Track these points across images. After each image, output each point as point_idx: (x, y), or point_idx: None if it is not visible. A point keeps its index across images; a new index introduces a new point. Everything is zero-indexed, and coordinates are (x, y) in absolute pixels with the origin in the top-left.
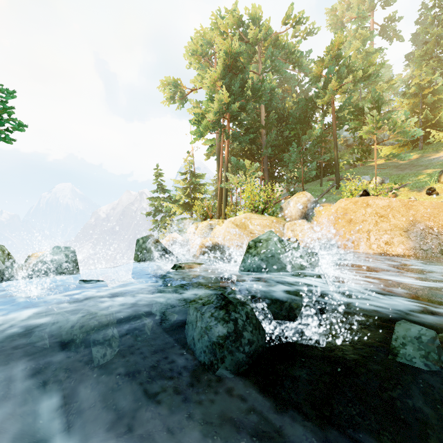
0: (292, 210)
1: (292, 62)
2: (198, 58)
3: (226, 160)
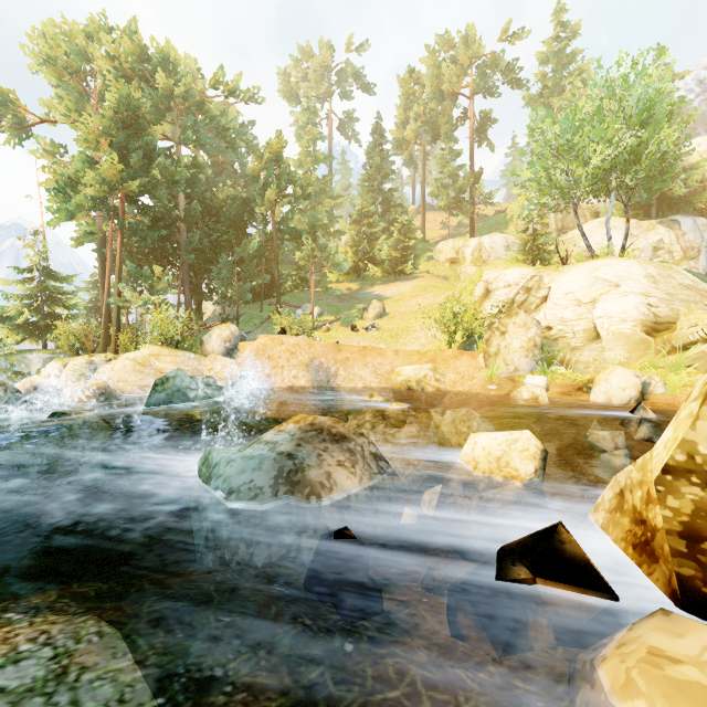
0: (214, 345)
1: (225, 141)
2: (58, 71)
3: (119, 261)
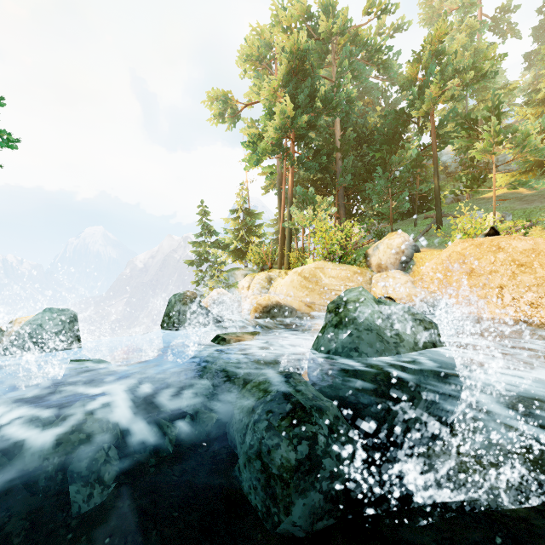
0: (382, 257)
1: (376, 64)
2: (254, 63)
3: (290, 192)
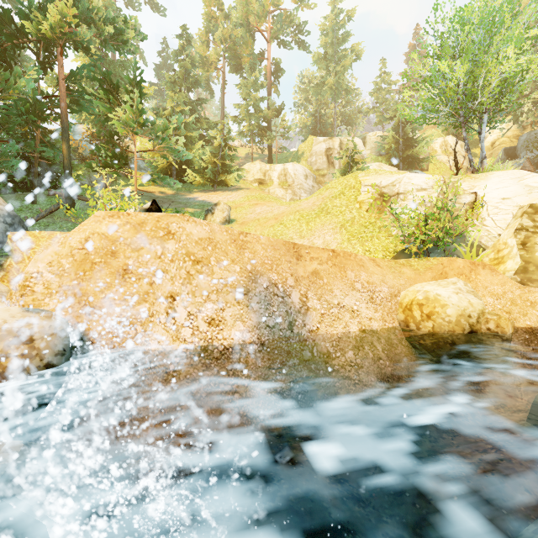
0: None
1: None
2: None
3: None
